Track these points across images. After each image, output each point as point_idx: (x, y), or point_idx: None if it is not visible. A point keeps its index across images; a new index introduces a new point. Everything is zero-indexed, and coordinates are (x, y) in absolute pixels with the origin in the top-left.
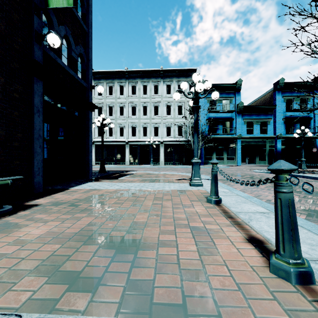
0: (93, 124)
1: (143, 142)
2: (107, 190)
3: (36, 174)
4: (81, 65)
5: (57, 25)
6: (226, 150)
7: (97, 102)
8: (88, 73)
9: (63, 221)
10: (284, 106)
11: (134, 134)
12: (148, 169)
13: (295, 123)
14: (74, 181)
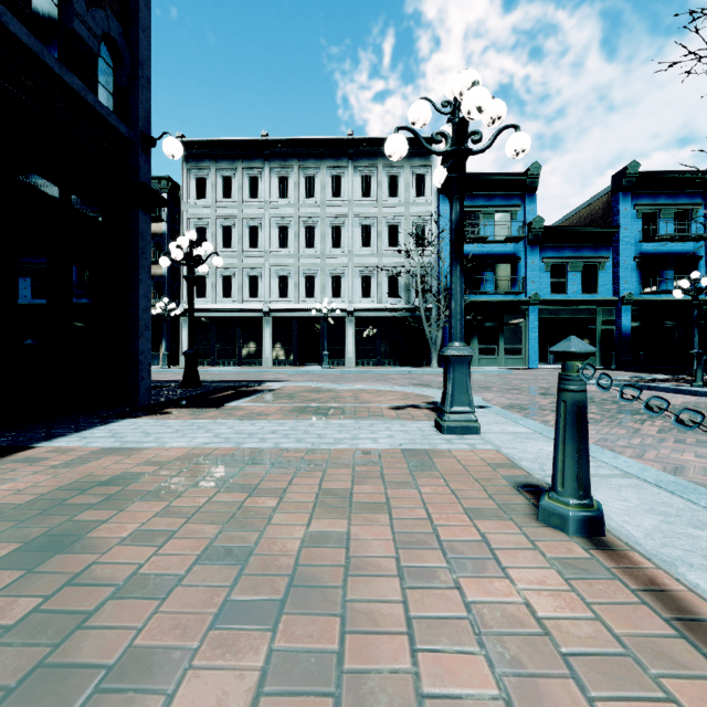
0: (166, 258)
1: (305, 313)
2: (162, 450)
3: None
4: (115, 75)
5: None
6: (504, 332)
7: (193, 214)
8: (137, 101)
9: None
10: (639, 228)
11: (285, 293)
12: (317, 376)
13: (664, 268)
14: (85, 414)
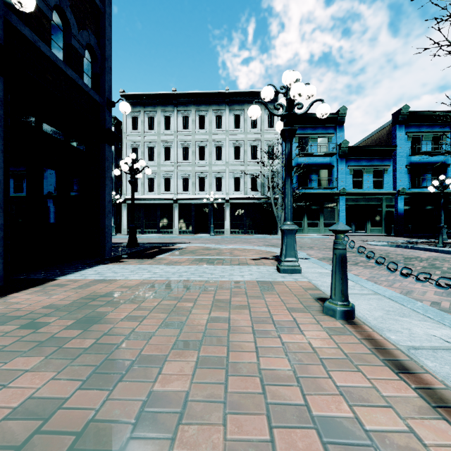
0: (118, 170)
1: (199, 201)
2: (127, 281)
3: None
4: (92, 66)
5: None
6: (323, 212)
7: (130, 140)
8: (104, 81)
9: None
10: (409, 147)
11: (187, 188)
12: (207, 240)
13: (425, 172)
14: (77, 262)
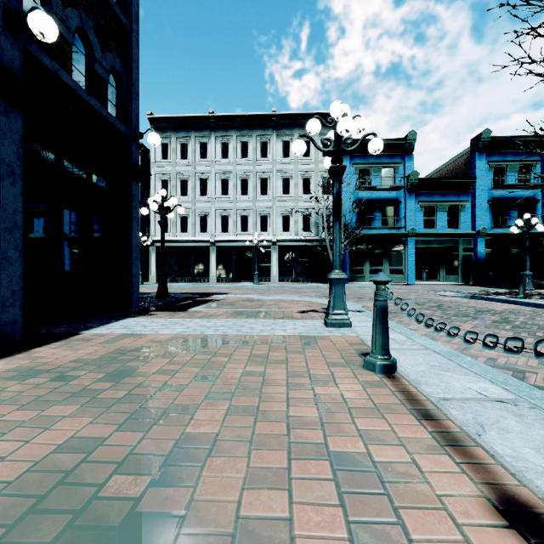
0: (146, 209)
1: (241, 243)
2: (157, 335)
3: (5, 303)
4: (117, 92)
5: (60, 4)
6: (388, 257)
7: (159, 171)
8: (131, 109)
9: (9, 429)
10: (491, 179)
11: (226, 228)
12: (250, 290)
13: (510, 209)
14: (101, 315)
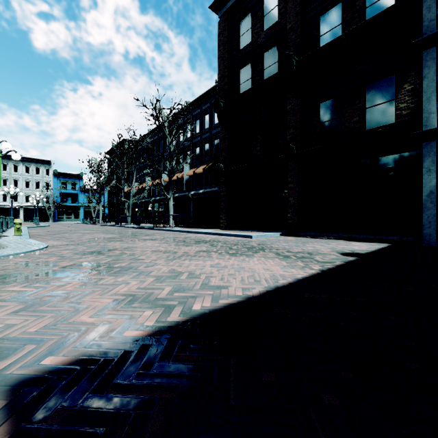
0: None
1: (3, 206)
2: None
3: None
4: None
5: None
6: (74, 213)
7: None
8: None
9: None
10: None
11: None
12: None
13: None
14: None
